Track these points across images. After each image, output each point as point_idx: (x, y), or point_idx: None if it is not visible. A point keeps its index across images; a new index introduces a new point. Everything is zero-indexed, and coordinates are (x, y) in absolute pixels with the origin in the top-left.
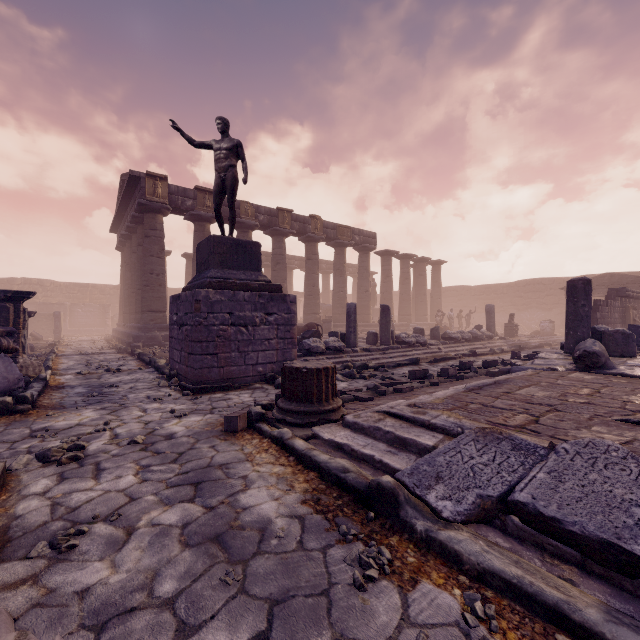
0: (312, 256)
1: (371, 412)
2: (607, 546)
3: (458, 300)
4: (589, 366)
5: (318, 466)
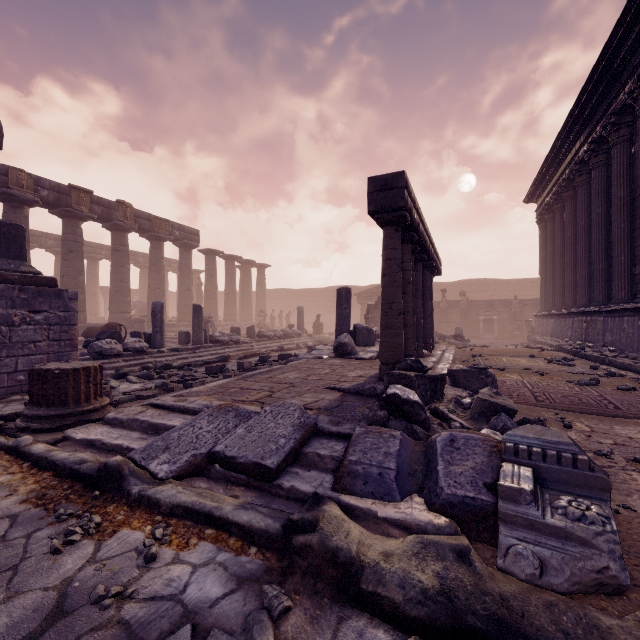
0: (120, 247)
1: (136, 406)
2: (256, 466)
3: (282, 302)
4: (342, 354)
5: (54, 465)
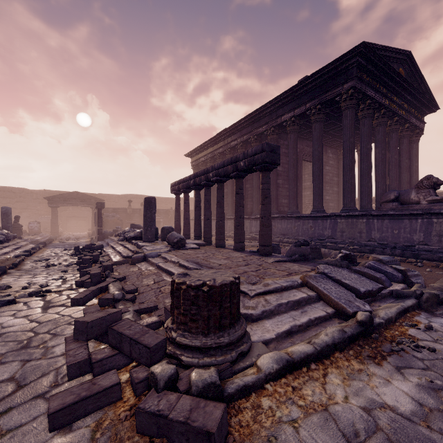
0: None
1: (251, 300)
2: (378, 289)
3: None
4: (180, 246)
5: (334, 345)
